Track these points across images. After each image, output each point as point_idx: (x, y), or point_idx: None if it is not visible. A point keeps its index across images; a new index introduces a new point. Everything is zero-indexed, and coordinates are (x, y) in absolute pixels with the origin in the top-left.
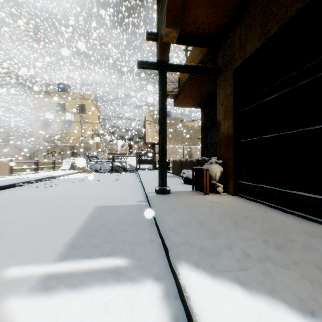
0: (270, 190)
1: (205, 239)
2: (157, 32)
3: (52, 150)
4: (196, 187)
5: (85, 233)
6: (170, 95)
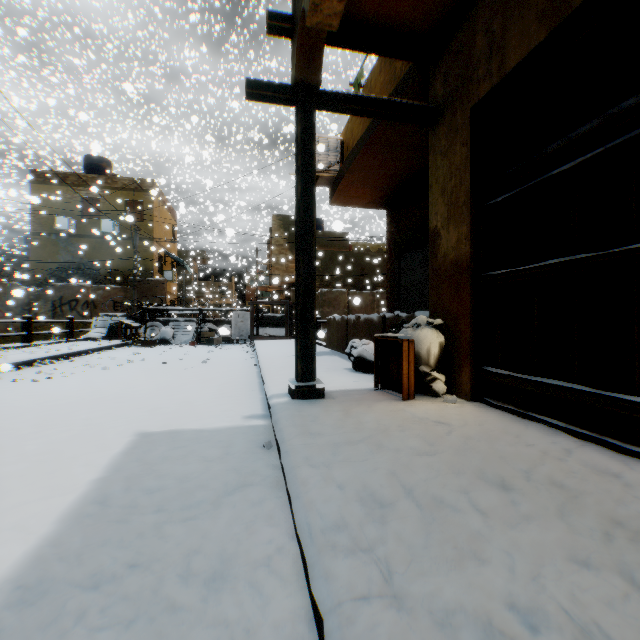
0: (571, 392)
1: (438, 570)
2: (292, 16)
3: (71, 296)
4: (383, 382)
5: (81, 529)
6: (322, 180)
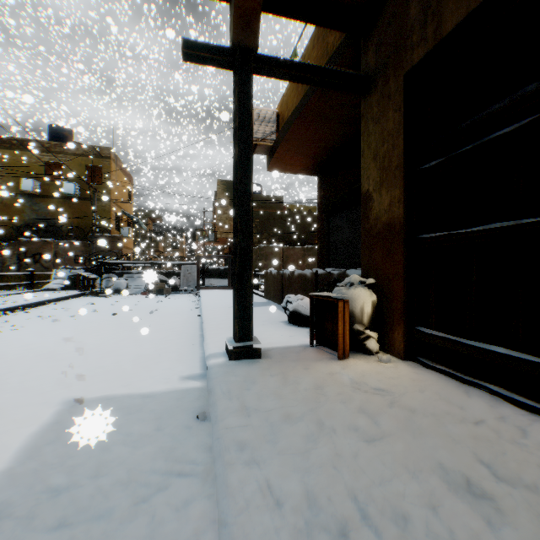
0: (516, 361)
1: None
2: None
3: (35, 250)
4: (318, 338)
5: None
6: (260, 148)
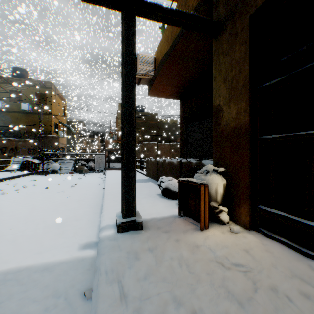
0: None
1: None
2: None
3: (3, 145)
4: (184, 211)
5: None
6: (143, 80)
